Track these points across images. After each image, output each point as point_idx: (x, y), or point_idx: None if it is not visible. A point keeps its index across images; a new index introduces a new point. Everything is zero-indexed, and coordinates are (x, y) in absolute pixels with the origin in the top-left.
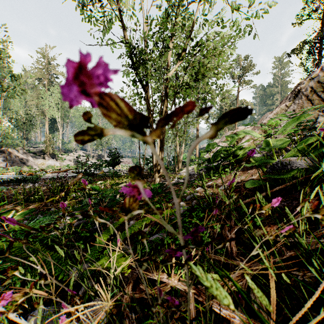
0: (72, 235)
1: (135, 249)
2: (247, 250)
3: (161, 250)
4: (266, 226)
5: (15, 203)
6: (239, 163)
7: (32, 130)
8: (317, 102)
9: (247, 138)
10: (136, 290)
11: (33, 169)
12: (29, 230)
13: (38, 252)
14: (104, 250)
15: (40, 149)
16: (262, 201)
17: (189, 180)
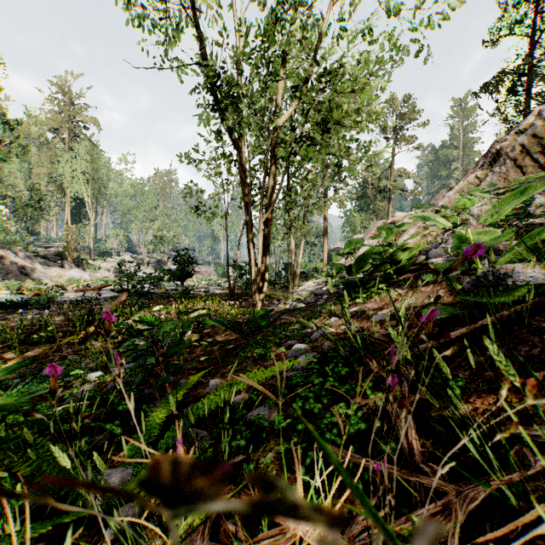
0: (101, 409)
1: (219, 437)
2: (442, 448)
3: (268, 440)
4: (473, 395)
5: (5, 347)
6: (446, 275)
7: (42, 217)
8: (532, 170)
9: (411, 232)
10: (220, 532)
11: (43, 286)
12: (6, 406)
13: (29, 447)
14: (160, 439)
15: (56, 251)
16: (498, 357)
17: (314, 304)
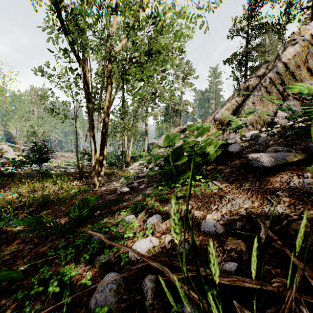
0: None
1: None
2: None
3: None
4: None
5: None
6: None
7: None
8: (276, 95)
9: None
10: None
11: None
12: None
13: None
14: None
15: None
16: None
17: (137, 188)
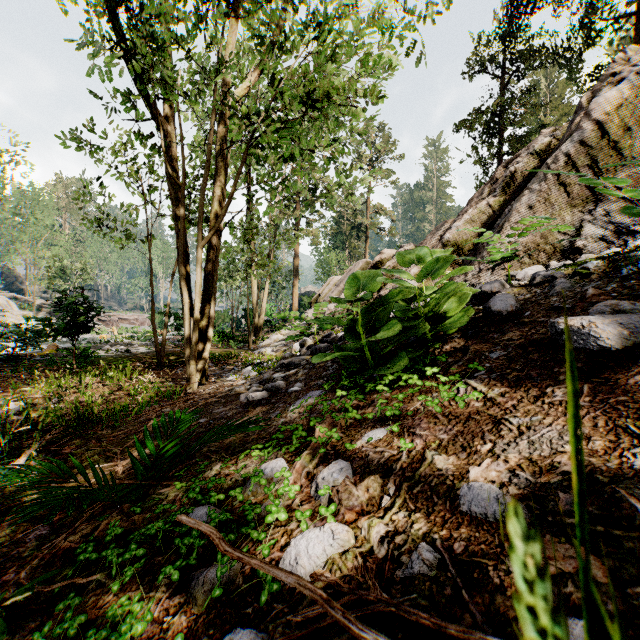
0: None
1: None
2: None
3: None
4: None
5: None
6: None
7: None
8: (579, 191)
9: (413, 271)
10: None
11: None
12: None
13: None
14: None
15: None
16: None
17: (285, 391)
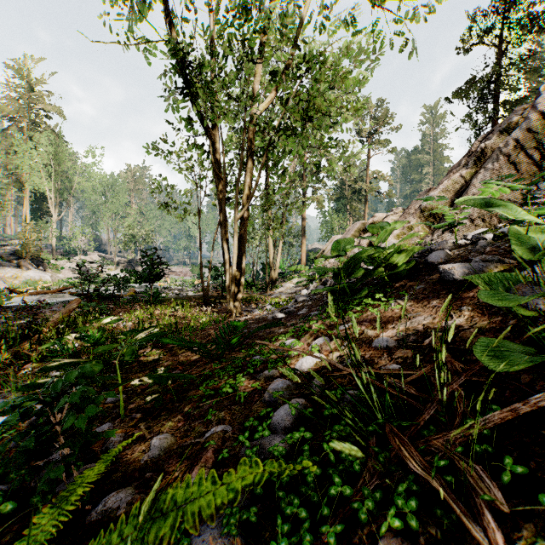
0: None
1: None
2: None
3: None
4: None
5: None
6: None
7: None
8: (526, 167)
9: (395, 232)
10: None
11: None
12: None
13: None
14: None
15: (14, 249)
16: None
17: (296, 314)
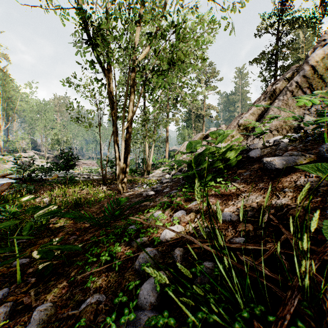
0: None
1: None
2: None
3: None
4: None
5: None
6: None
7: None
8: None
9: None
10: None
11: None
12: None
13: None
14: None
15: None
16: None
17: (162, 191)
